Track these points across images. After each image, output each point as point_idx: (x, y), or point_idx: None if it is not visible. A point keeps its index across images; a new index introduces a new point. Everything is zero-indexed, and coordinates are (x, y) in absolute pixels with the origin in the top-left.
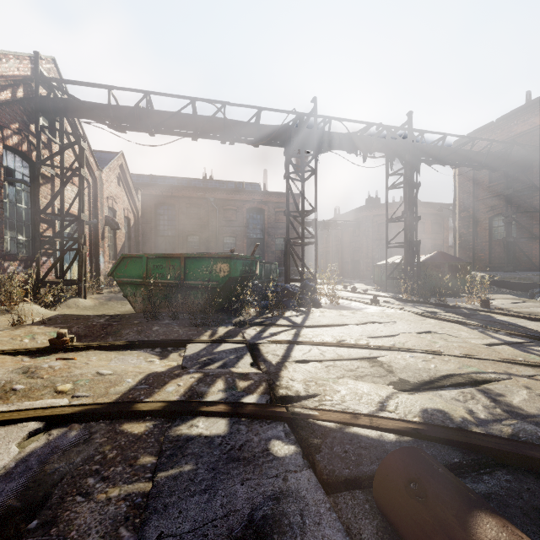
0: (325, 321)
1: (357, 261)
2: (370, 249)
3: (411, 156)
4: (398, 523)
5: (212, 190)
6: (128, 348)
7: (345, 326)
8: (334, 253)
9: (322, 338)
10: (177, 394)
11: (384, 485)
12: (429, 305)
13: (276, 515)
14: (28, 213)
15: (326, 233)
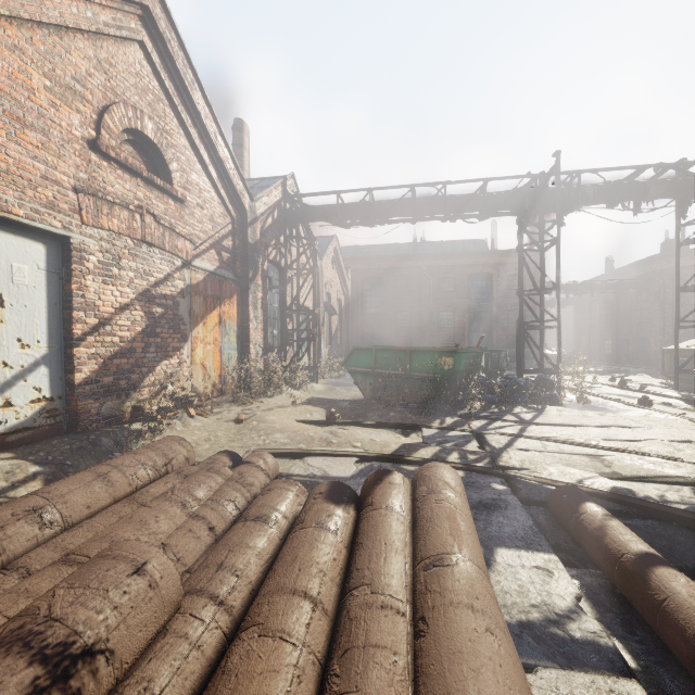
0: (558, 420)
1: (644, 339)
2: (669, 320)
3: None
4: (555, 512)
5: (424, 257)
6: (377, 427)
7: (581, 427)
8: (603, 327)
9: (549, 435)
10: (427, 456)
11: (552, 498)
12: None
13: (493, 503)
14: (278, 311)
15: (589, 297)
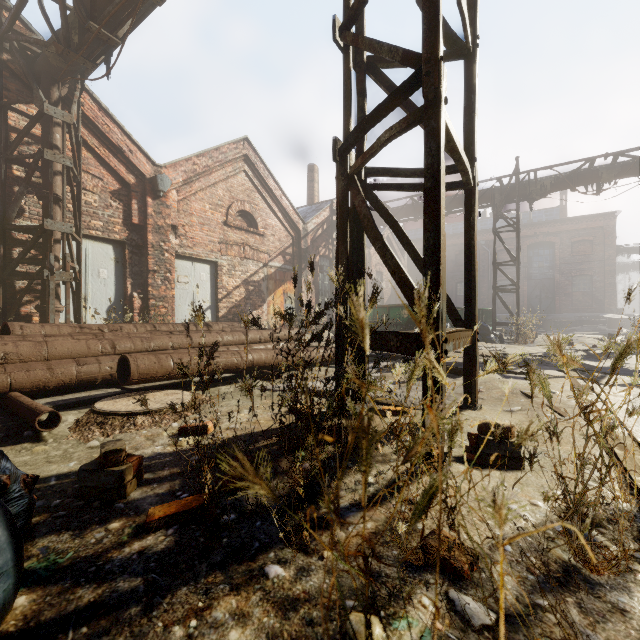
0: None
1: None
2: None
3: None
4: None
5: (483, 232)
6: None
7: None
8: None
9: None
10: None
11: None
12: None
13: None
14: (329, 286)
15: None
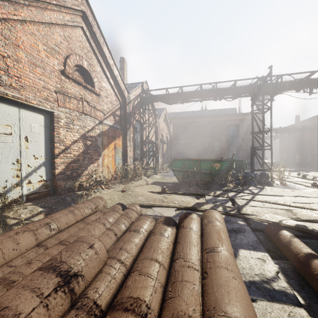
0: (270, 193)
1: (315, 155)
2: None
3: None
4: (267, 234)
5: (206, 116)
6: (185, 195)
7: (282, 196)
8: (294, 149)
9: (266, 200)
10: (208, 208)
11: (266, 228)
12: None
13: (238, 230)
14: (139, 142)
15: (287, 134)
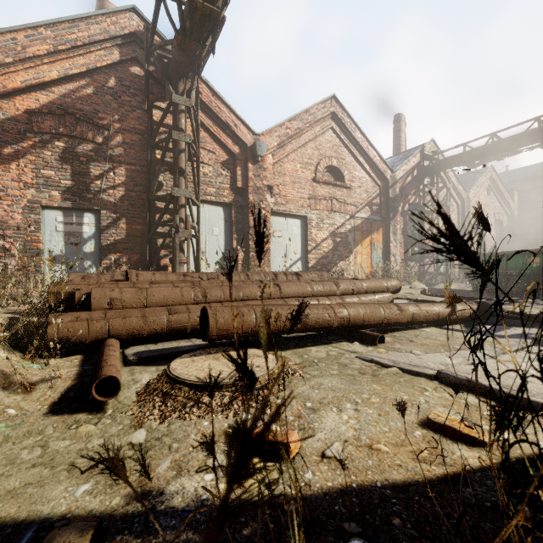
0: None
1: None
2: None
3: None
4: None
5: None
6: None
7: None
8: None
9: None
10: None
11: None
12: None
13: None
14: (419, 235)
15: None
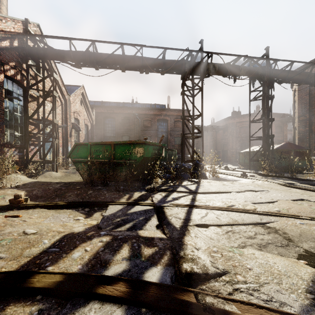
0: (213, 188)
1: (225, 151)
2: (234, 143)
3: (268, 77)
4: None
5: (136, 108)
6: (65, 207)
7: (229, 193)
8: (211, 146)
9: (214, 203)
10: (81, 262)
11: None
12: (286, 179)
13: None
14: (22, 119)
15: (205, 134)
